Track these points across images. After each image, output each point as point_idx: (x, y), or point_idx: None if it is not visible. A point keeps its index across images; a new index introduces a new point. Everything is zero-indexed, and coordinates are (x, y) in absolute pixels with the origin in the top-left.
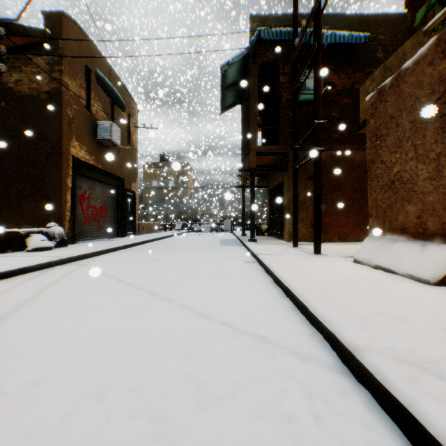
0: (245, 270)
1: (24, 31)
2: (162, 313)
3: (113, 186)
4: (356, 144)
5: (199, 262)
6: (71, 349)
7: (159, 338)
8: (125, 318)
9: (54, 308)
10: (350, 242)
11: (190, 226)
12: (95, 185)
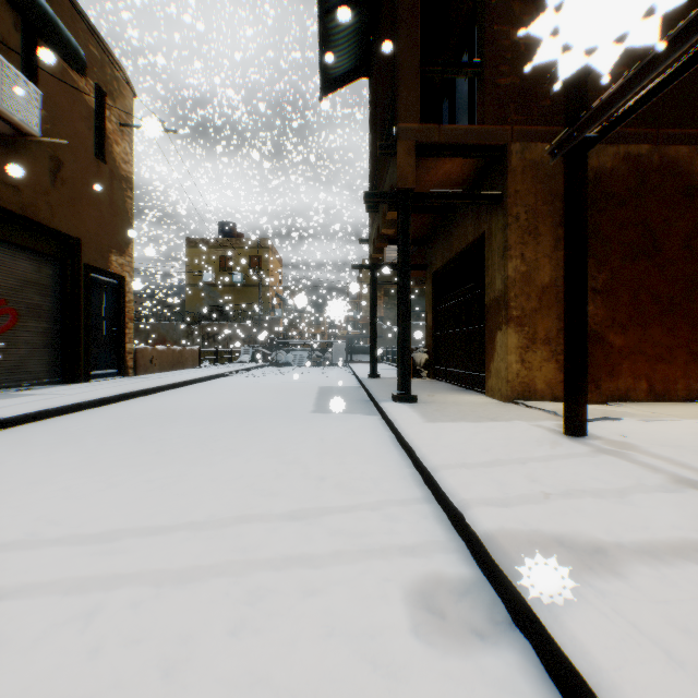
0: None
1: None
2: None
3: (48, 255)
4: (695, 127)
5: (108, 616)
6: None
7: None
8: None
9: None
10: (677, 401)
11: (269, 354)
12: None
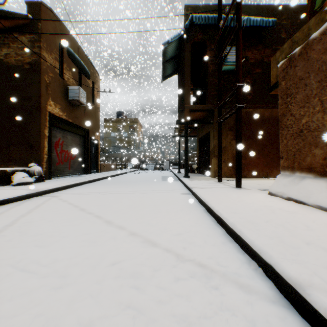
0: (183, 200)
1: (12, 16)
2: (115, 241)
3: (81, 135)
4: (265, 103)
5: (146, 194)
6: (30, 278)
7: (112, 266)
8: (83, 245)
9: (24, 235)
10: (260, 178)
11: (139, 165)
12: (67, 134)
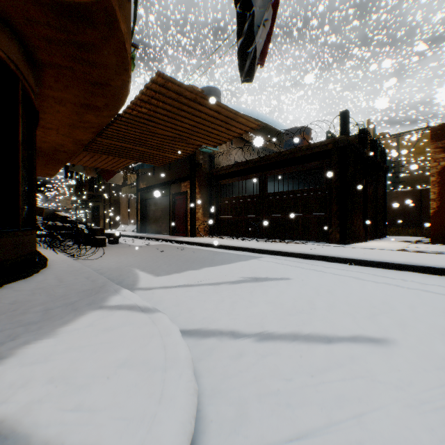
0: None
1: None
2: None
3: None
4: None
5: None
6: None
7: None
8: None
9: None
10: None
11: None
12: None
